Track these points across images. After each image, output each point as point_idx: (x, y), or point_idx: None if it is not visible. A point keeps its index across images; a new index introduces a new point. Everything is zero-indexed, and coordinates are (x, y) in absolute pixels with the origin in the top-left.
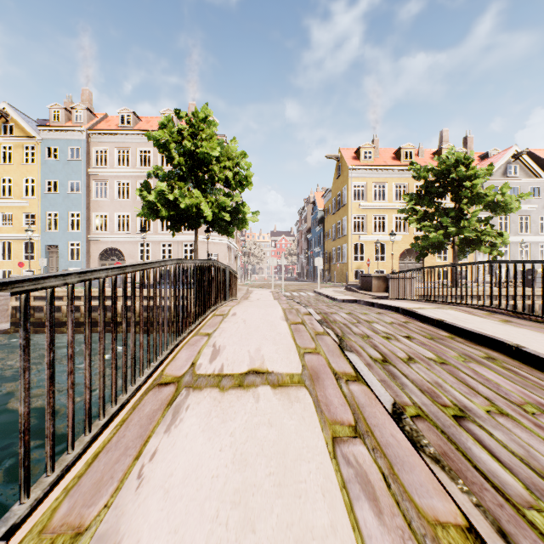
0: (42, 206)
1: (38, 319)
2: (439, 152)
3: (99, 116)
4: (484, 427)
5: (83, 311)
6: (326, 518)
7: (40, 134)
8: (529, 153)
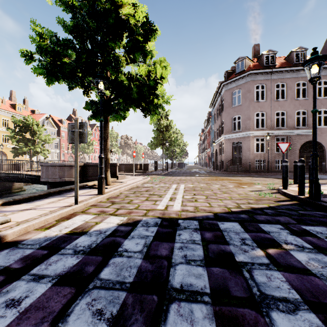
0: None
1: None
2: (15, 105)
3: None
4: None
5: None
6: None
7: None
8: (51, 117)
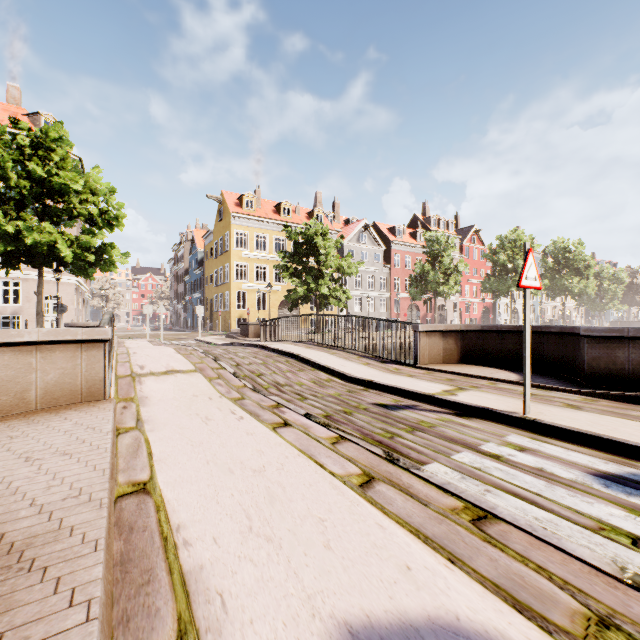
0: None
1: None
2: (313, 213)
3: None
4: (266, 376)
5: None
6: (208, 388)
7: None
8: (375, 225)
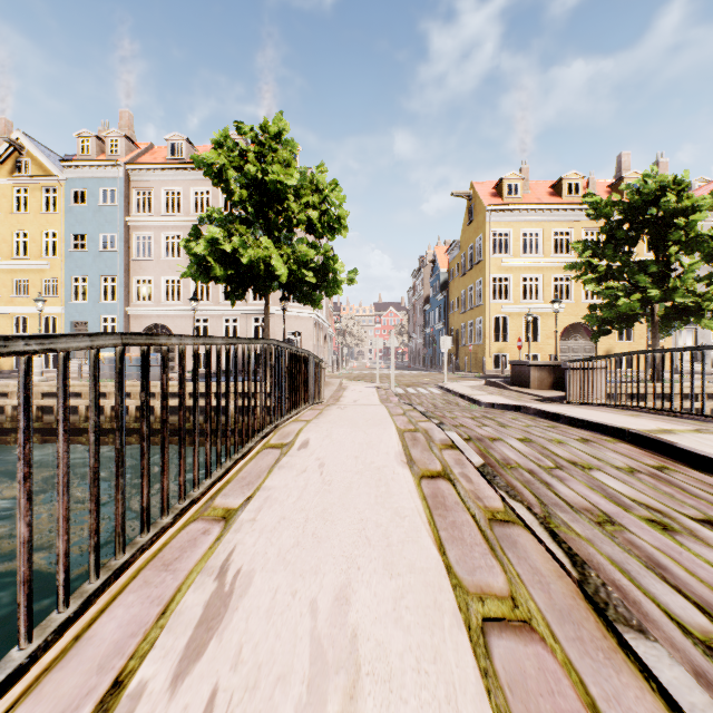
0: (67, 268)
1: (47, 424)
2: (620, 183)
3: (143, 146)
4: None
5: (108, 413)
6: None
7: (64, 172)
8: None
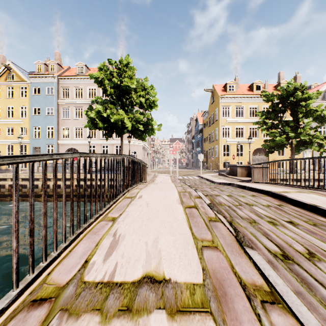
0: (31, 123)
1: (24, 192)
2: (279, 85)
3: (65, 68)
4: None
5: (51, 188)
6: None
7: (30, 79)
8: None
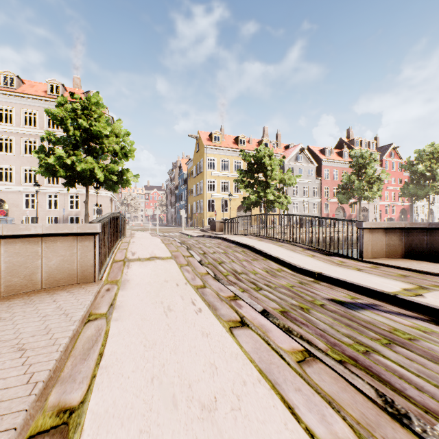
0: None
1: None
2: (261, 142)
3: None
4: (226, 264)
5: None
6: (177, 274)
7: None
8: (309, 148)
